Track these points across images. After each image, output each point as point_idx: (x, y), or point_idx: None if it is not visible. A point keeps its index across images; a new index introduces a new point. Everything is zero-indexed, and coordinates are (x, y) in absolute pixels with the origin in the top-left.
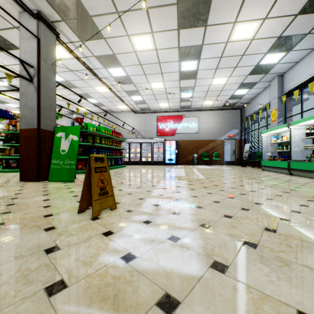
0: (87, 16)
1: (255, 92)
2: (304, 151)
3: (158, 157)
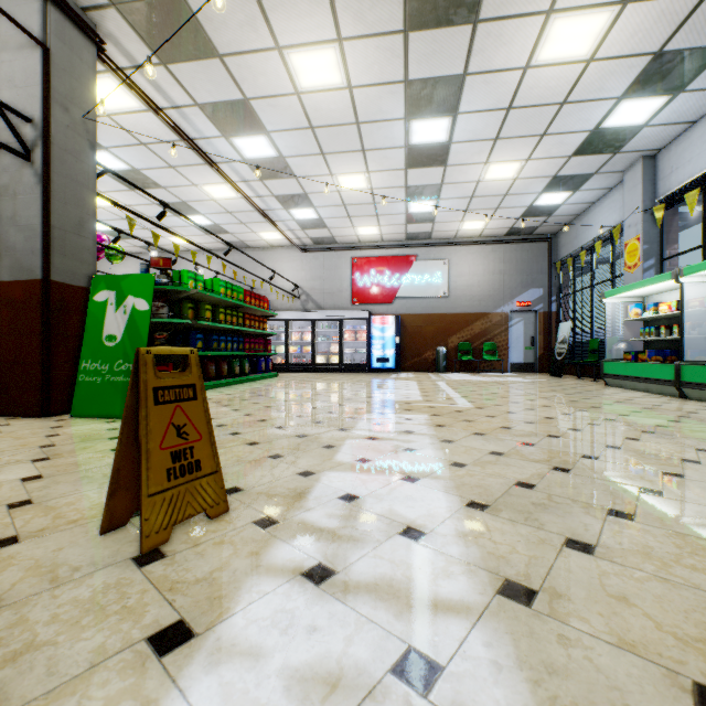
0: None
1: (586, 199)
2: None
3: (354, 354)
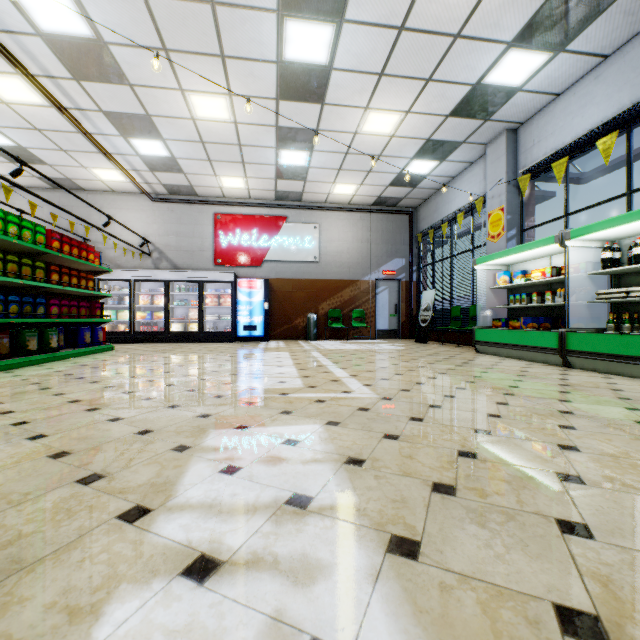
0: None
1: (449, 173)
2: (583, 306)
3: (217, 321)
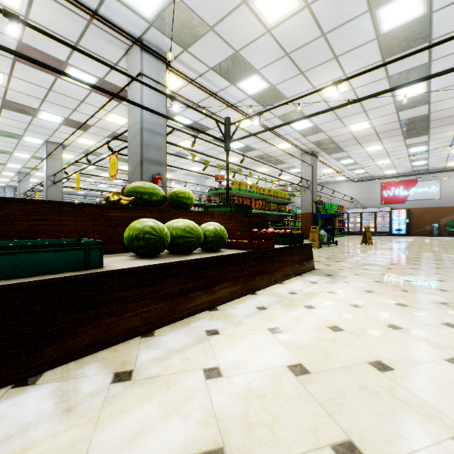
0: (338, 148)
1: None
2: None
3: (382, 227)
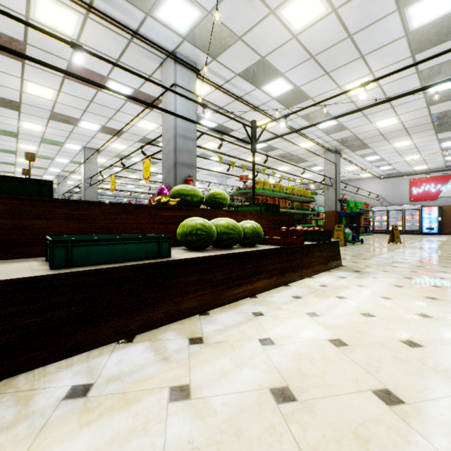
0: (364, 144)
1: None
2: None
3: (411, 226)
